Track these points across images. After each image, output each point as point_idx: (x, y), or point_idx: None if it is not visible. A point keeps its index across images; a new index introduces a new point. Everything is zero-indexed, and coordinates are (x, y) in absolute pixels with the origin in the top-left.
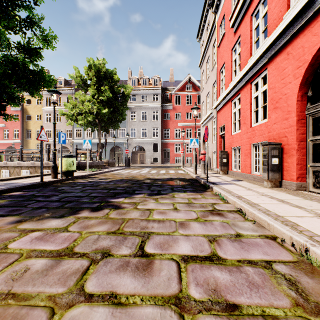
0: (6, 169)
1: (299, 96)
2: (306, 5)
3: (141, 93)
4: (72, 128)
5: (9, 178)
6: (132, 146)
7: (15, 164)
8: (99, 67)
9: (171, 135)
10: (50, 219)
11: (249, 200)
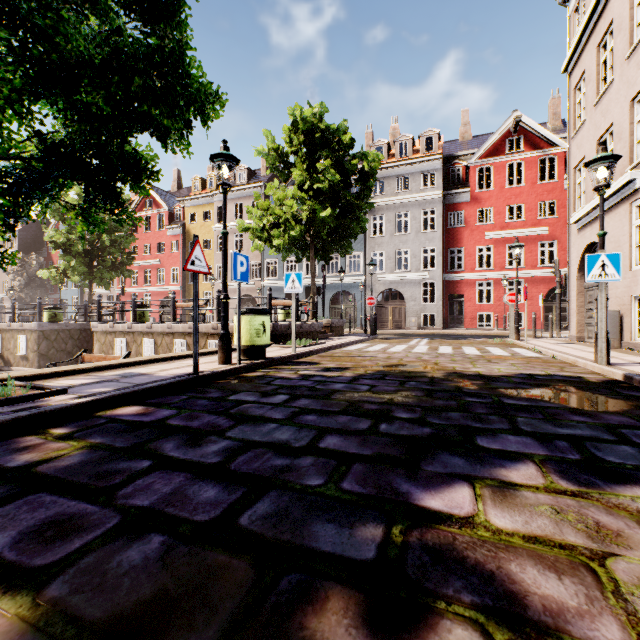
0: (151, 338)
1: None
2: None
3: (395, 173)
4: (261, 260)
5: (138, 361)
6: (376, 291)
7: (163, 329)
8: (313, 122)
9: (468, 263)
10: None
11: None
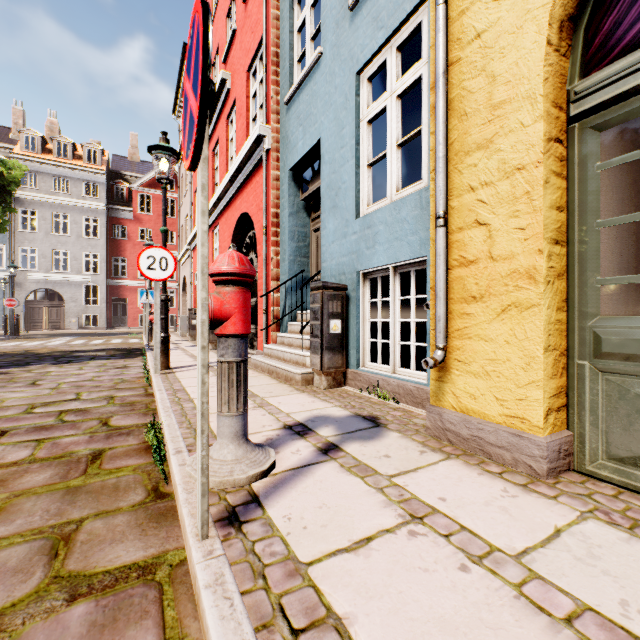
0: None
1: None
2: (226, 188)
3: (52, 172)
4: None
5: None
6: (27, 290)
7: None
8: None
9: (131, 272)
10: None
11: None
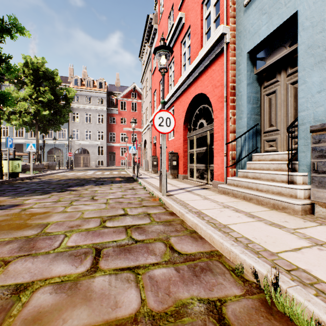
0: None
1: (184, 127)
2: (183, 82)
3: (85, 94)
4: None
5: None
6: (75, 149)
7: None
8: (38, 65)
9: (117, 139)
10: (34, 196)
11: (152, 183)
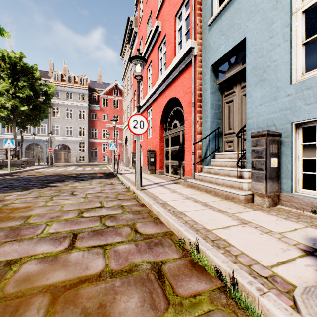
0: None
1: (161, 127)
2: (159, 85)
3: (65, 90)
4: None
5: None
6: (55, 144)
7: None
8: (16, 60)
9: (99, 135)
10: (14, 192)
11: (130, 179)
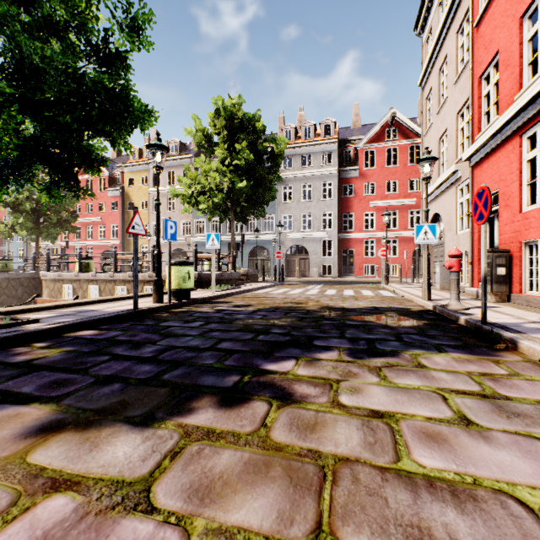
0: (95, 285)
1: None
2: None
3: (301, 152)
4: (191, 219)
5: (89, 301)
6: (286, 246)
7: (106, 277)
8: (232, 110)
9: (357, 225)
10: (117, 427)
11: None
